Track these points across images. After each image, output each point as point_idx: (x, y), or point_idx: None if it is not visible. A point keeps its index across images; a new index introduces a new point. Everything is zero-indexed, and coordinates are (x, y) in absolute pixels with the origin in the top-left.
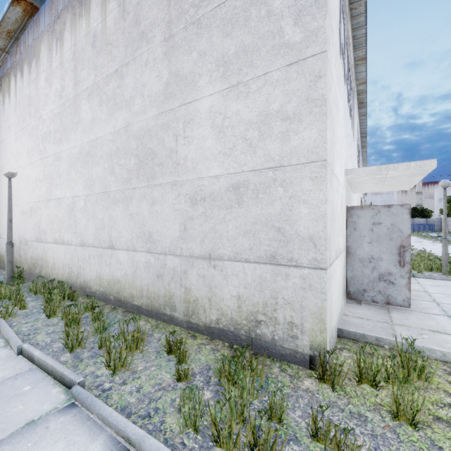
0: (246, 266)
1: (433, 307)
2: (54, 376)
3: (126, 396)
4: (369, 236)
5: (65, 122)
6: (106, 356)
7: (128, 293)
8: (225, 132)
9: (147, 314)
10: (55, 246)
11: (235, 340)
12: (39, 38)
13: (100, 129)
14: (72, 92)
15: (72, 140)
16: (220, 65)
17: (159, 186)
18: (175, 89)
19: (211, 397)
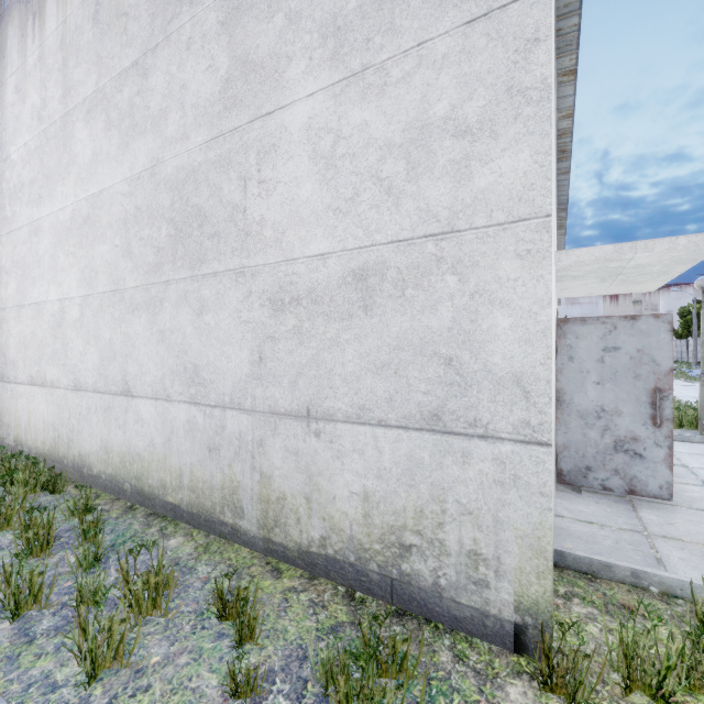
0: (381, 435)
1: None
2: None
3: None
4: (597, 371)
5: (47, 164)
6: (79, 638)
7: (156, 480)
8: (338, 168)
9: (191, 521)
10: (31, 389)
11: (359, 581)
12: (5, 16)
13: (107, 173)
14: (60, 109)
15: (60, 196)
16: (329, 36)
17: (212, 277)
18: (243, 90)
19: None
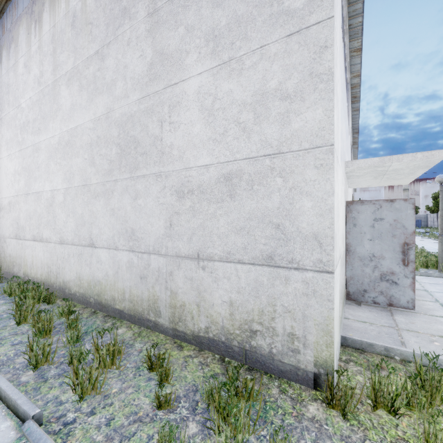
0: (240, 268)
1: (438, 308)
2: (7, 404)
3: (92, 432)
4: (370, 233)
5: (43, 110)
6: (73, 378)
7: (109, 296)
8: (215, 116)
9: (130, 319)
10: (33, 243)
11: (227, 351)
12: (18, 21)
13: (80, 116)
14: (51, 78)
15: (51, 129)
16: (210, 40)
17: (143, 177)
18: (160, 70)
19: (198, 432)
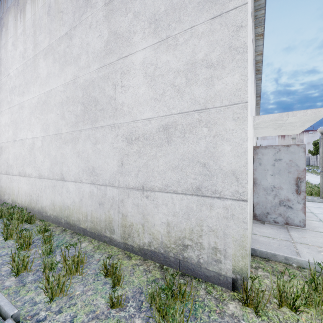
0: (175, 197)
1: (322, 226)
2: None
3: None
4: (271, 170)
5: (26, 77)
6: (45, 283)
7: (76, 217)
8: (156, 80)
9: (91, 236)
10: (19, 178)
11: (165, 261)
12: (7, 11)
13: (53, 82)
14: (32, 53)
15: (32, 92)
16: (152, 23)
17: (101, 128)
18: (114, 46)
19: None
